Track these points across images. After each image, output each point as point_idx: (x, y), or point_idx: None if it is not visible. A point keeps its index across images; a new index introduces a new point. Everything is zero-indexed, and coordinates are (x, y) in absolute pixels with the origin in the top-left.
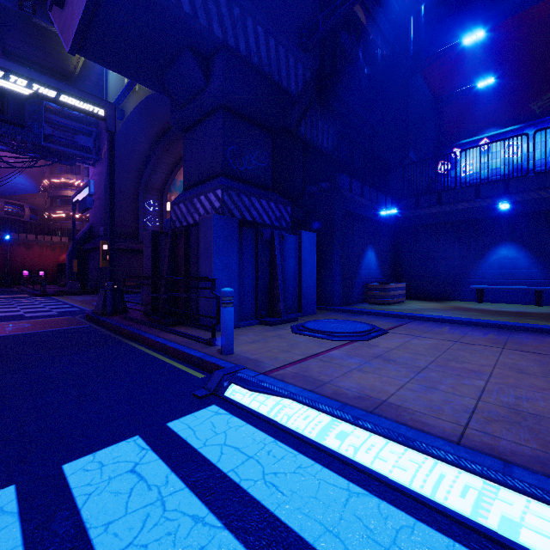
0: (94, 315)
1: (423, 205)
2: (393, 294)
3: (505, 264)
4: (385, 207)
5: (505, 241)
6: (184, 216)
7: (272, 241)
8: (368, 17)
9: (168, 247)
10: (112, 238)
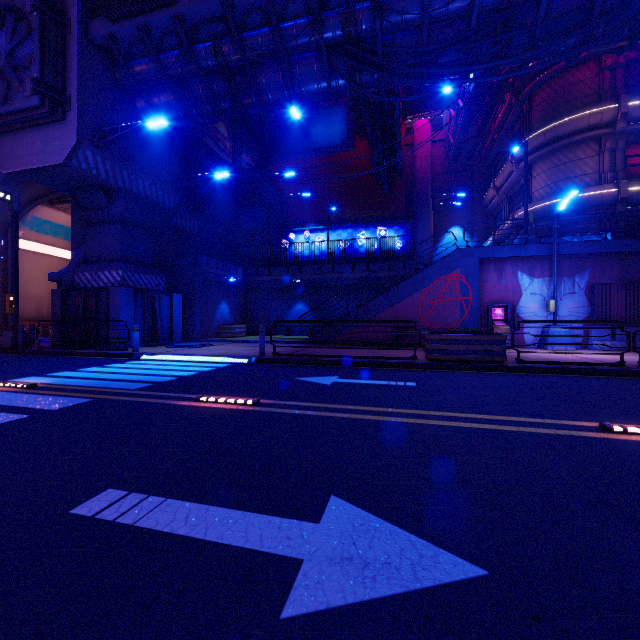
0: (6, 349)
1: (261, 274)
2: (235, 331)
3: (300, 313)
4: (232, 276)
5: (300, 301)
6: (89, 281)
7: (154, 300)
8: (229, 129)
9: (82, 302)
10: (16, 291)
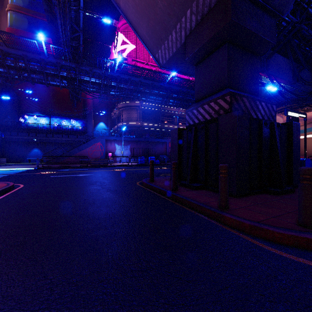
0: None
1: (13, 135)
2: (2, 161)
3: (36, 153)
4: None
5: (36, 148)
6: None
7: None
8: None
9: None
10: None
